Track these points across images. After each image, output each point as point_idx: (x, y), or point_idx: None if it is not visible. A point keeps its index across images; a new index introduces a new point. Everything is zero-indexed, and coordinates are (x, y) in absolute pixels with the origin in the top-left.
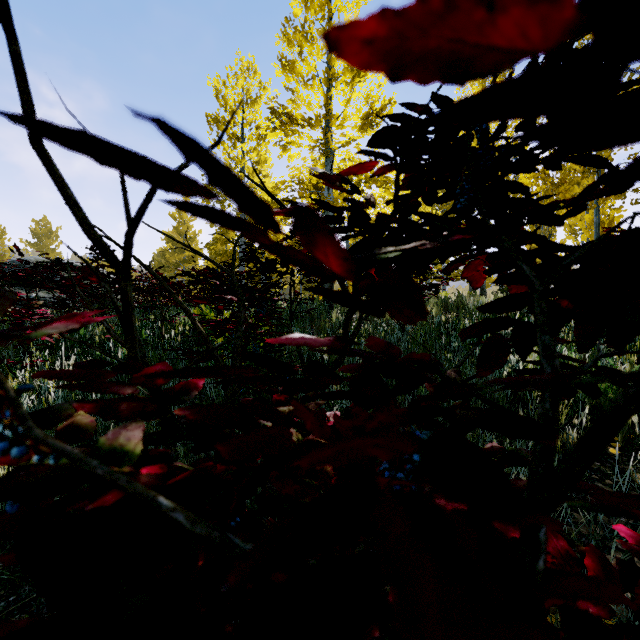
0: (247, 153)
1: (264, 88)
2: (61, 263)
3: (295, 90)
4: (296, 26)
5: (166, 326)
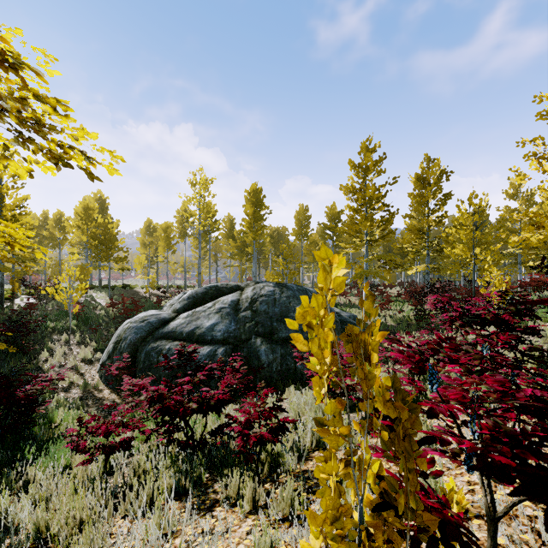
0: None
1: None
2: None
3: None
4: None
5: None
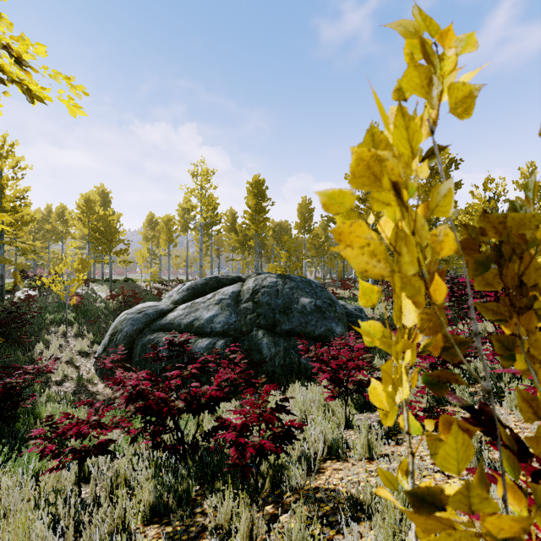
0: None
1: None
2: None
3: None
4: None
5: None
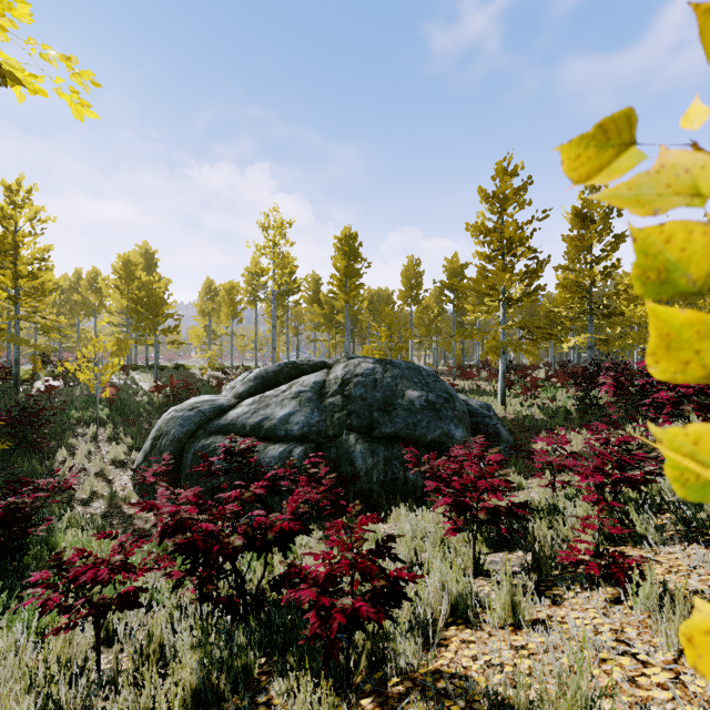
0: None
1: None
2: None
3: None
4: None
5: None
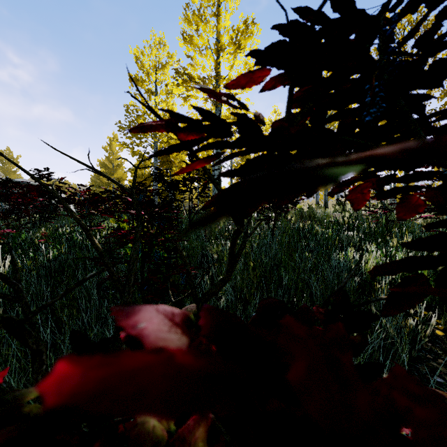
0: (159, 103)
1: (171, 57)
2: (7, 182)
3: (193, 57)
4: (194, 10)
5: (94, 230)
